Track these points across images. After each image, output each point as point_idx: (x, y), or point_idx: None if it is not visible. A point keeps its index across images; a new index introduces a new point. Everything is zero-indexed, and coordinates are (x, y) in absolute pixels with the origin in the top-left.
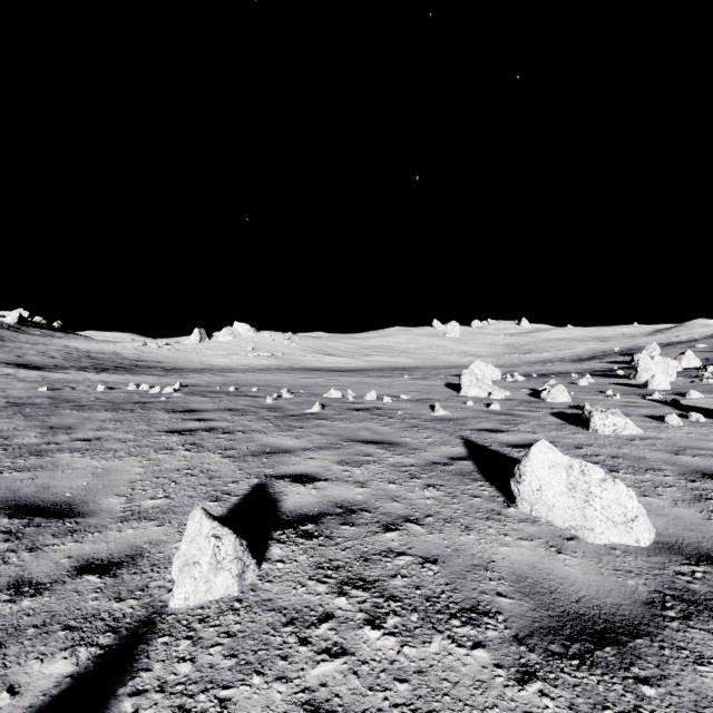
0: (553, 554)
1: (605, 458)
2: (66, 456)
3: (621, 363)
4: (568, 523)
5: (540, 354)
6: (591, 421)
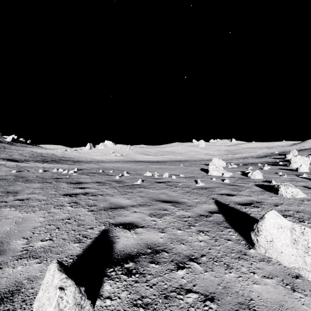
0: (290, 292)
1: (293, 212)
2: (7, 210)
3: (279, 159)
4: (292, 264)
5: (241, 154)
6: (279, 190)
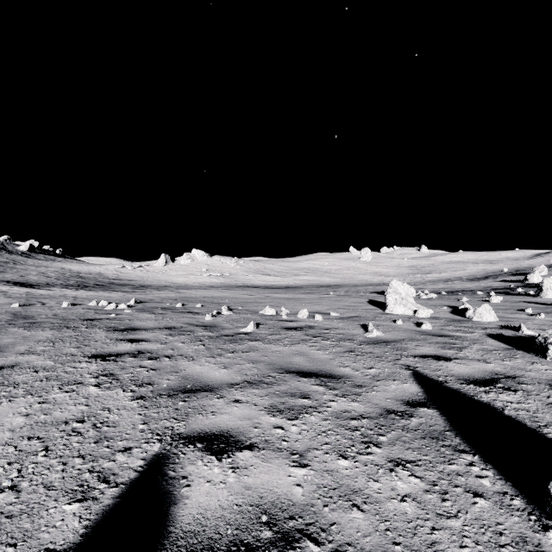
0: None
1: None
2: None
3: (514, 282)
4: None
5: (439, 274)
6: (548, 349)
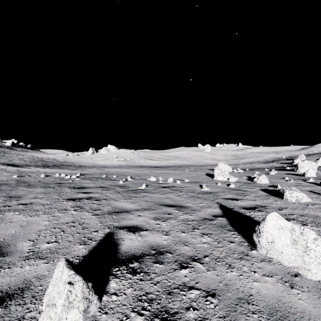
0: (288, 288)
1: (297, 216)
2: (11, 214)
3: (287, 164)
4: (292, 264)
5: (248, 159)
6: (284, 194)
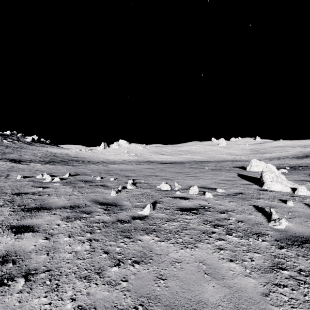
0: None
1: None
2: None
3: None
4: None
5: (271, 154)
6: None
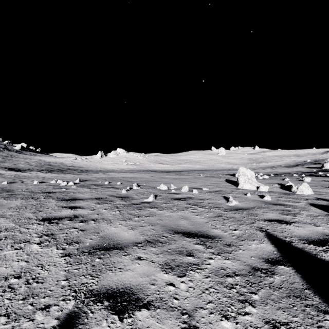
0: None
1: None
2: None
3: (315, 168)
4: None
5: (267, 163)
6: None
